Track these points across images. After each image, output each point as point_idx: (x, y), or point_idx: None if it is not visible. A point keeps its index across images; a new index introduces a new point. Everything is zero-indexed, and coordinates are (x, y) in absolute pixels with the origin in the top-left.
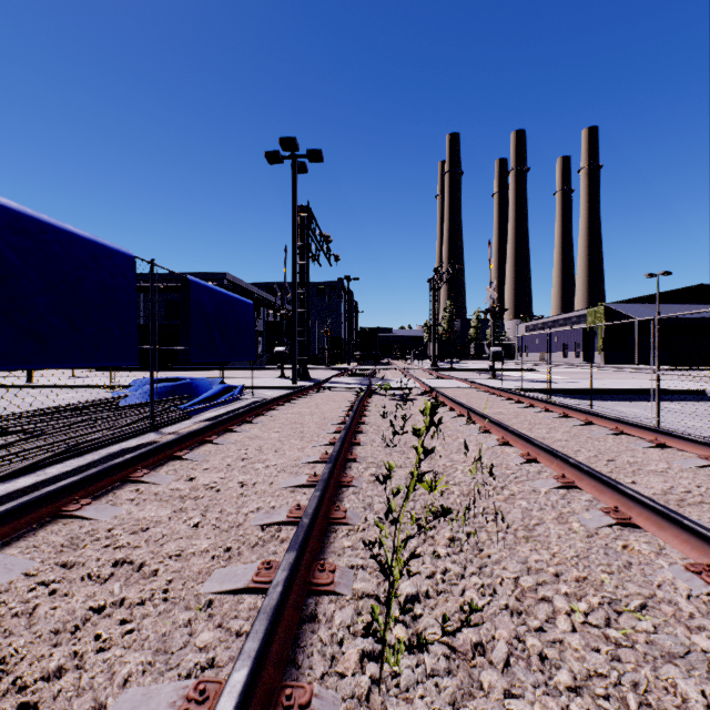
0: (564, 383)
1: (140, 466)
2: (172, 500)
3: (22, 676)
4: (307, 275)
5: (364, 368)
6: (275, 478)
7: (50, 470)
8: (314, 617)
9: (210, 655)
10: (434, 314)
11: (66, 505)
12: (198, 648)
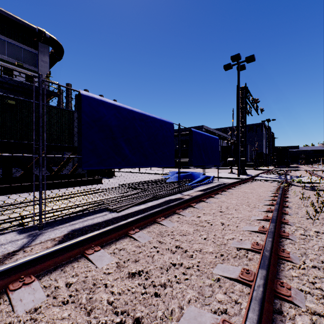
0: None
1: (178, 207)
2: (192, 225)
3: (154, 281)
4: (245, 121)
5: (279, 169)
6: (238, 224)
7: (149, 204)
8: (281, 312)
9: (224, 307)
10: None
11: (157, 218)
12: (217, 300)
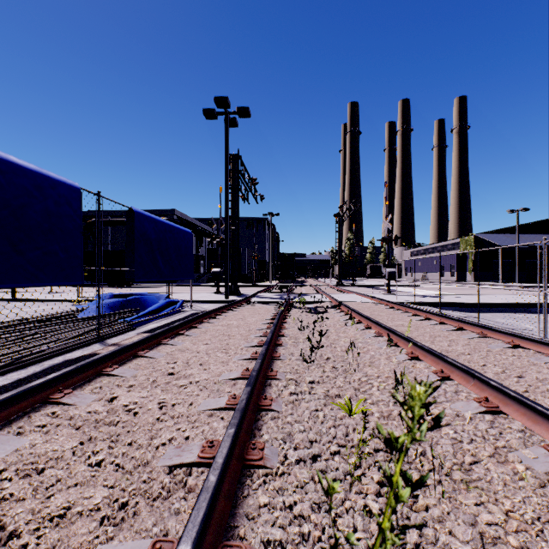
0: (447, 297)
1: (64, 385)
2: (83, 428)
3: None
4: (238, 210)
5: (284, 285)
6: (195, 398)
7: None
8: None
9: None
10: (339, 242)
11: None
12: None
